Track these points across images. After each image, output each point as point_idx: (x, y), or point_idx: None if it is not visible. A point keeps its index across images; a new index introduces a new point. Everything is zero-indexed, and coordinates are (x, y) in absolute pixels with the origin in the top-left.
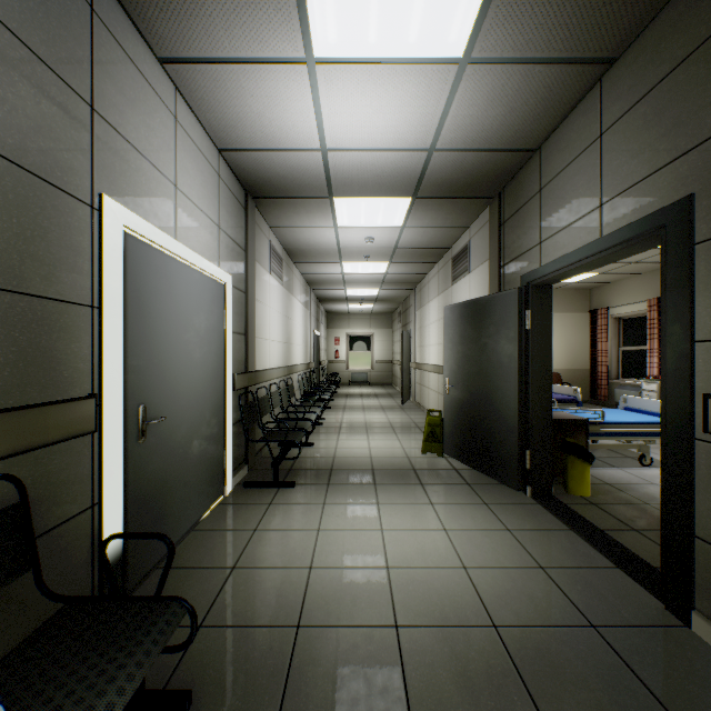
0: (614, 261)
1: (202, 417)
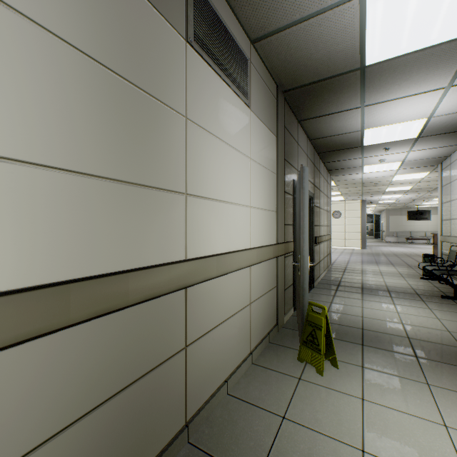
0: None
1: None
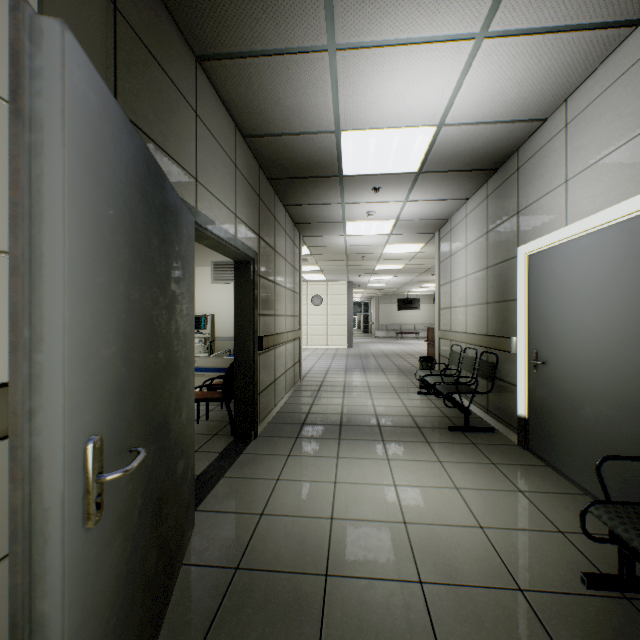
0: (213, 249)
1: (601, 390)
